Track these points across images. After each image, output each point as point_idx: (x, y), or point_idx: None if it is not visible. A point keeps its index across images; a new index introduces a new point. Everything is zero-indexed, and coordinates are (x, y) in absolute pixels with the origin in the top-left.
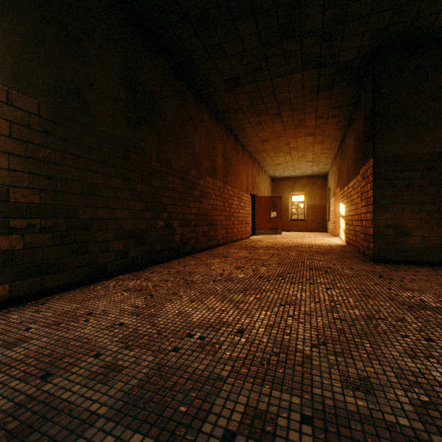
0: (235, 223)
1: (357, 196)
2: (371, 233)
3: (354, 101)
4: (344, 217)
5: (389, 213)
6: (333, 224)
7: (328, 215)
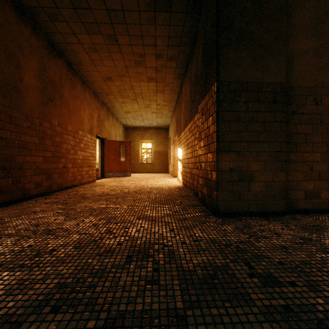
0: (69, 166)
1: (194, 138)
2: (214, 179)
3: (191, 41)
4: (182, 161)
5: (234, 153)
6: (173, 166)
7: (169, 159)
